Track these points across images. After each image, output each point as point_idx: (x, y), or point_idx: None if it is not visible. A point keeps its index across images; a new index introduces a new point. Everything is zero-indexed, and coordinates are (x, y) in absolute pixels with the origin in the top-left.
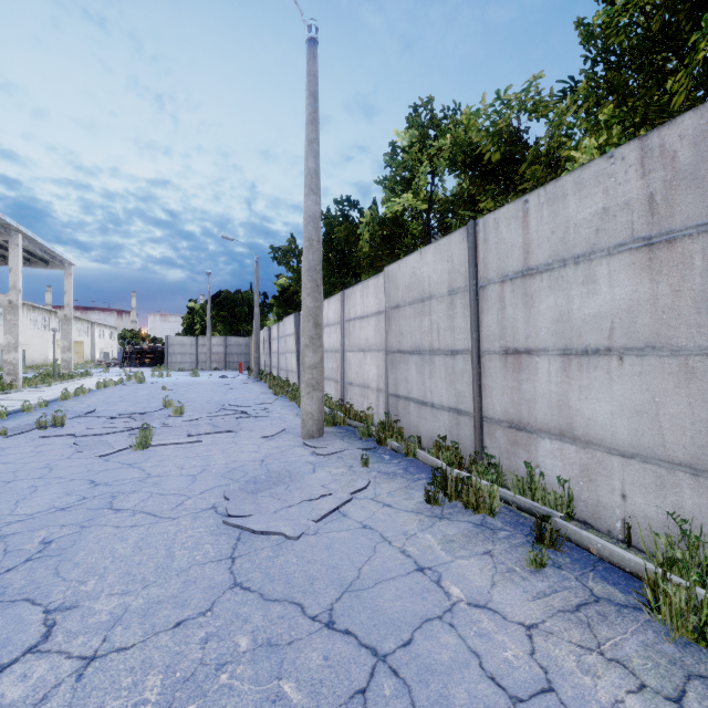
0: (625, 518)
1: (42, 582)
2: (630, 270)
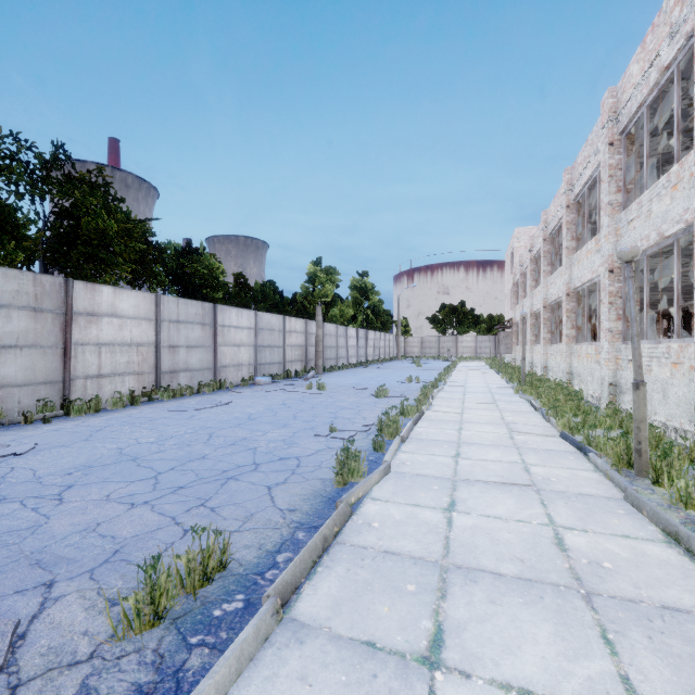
0: (20, 410)
1: (109, 456)
2: (28, 317)
